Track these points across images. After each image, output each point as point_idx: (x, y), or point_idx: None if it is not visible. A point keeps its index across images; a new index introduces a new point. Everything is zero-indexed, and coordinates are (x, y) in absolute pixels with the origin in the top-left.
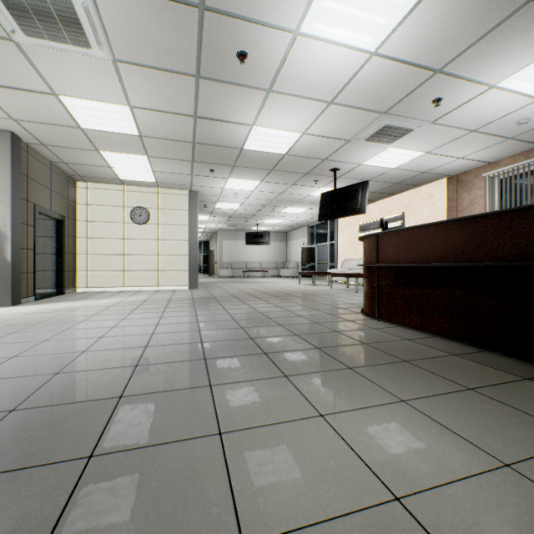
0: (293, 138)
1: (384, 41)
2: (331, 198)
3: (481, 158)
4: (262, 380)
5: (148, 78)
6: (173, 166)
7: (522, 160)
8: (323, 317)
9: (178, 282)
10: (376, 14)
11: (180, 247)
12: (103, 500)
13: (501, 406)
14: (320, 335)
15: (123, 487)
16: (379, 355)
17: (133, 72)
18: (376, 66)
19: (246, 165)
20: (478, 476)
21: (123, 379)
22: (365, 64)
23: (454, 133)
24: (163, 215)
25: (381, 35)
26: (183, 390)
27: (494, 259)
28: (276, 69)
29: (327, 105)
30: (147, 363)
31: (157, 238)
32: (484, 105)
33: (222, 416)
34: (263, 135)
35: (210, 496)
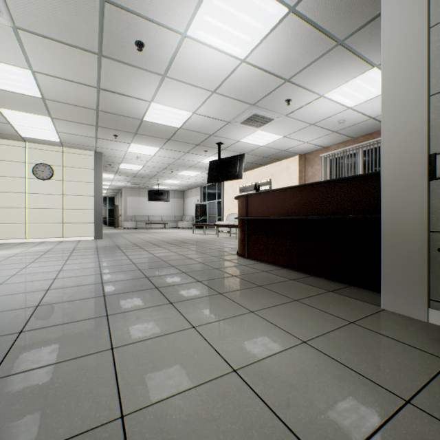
0: (185, 116)
1: (250, 53)
2: (217, 165)
3: (319, 143)
4: (152, 308)
5: (51, 48)
6: (77, 129)
7: (343, 147)
8: (207, 258)
9: (83, 233)
10: (243, 33)
11: (85, 202)
12: (2, 409)
13: (311, 309)
14: (203, 272)
15: (22, 397)
16: (243, 283)
17: (34, 40)
18: (246, 70)
19: (147, 134)
20: (286, 350)
21: (24, 318)
22: (237, 67)
23: (301, 125)
24: (67, 172)
25: (248, 49)
26: (82, 321)
27: (316, 214)
28: (169, 60)
29: (211, 93)
30: (48, 303)
31: (61, 193)
32: (318, 108)
33: (115, 336)
34: (160, 111)
35: (100, 390)
